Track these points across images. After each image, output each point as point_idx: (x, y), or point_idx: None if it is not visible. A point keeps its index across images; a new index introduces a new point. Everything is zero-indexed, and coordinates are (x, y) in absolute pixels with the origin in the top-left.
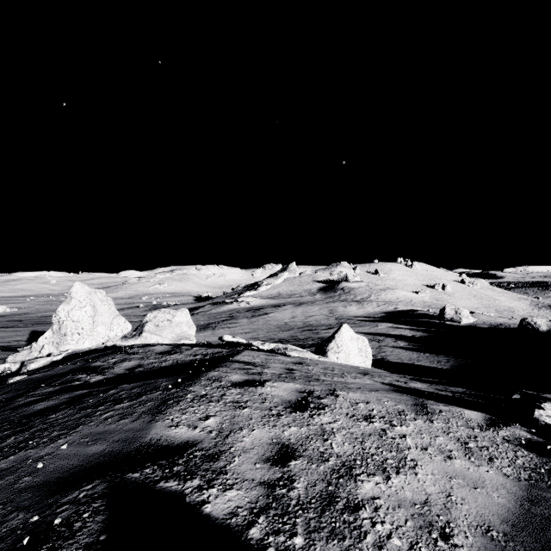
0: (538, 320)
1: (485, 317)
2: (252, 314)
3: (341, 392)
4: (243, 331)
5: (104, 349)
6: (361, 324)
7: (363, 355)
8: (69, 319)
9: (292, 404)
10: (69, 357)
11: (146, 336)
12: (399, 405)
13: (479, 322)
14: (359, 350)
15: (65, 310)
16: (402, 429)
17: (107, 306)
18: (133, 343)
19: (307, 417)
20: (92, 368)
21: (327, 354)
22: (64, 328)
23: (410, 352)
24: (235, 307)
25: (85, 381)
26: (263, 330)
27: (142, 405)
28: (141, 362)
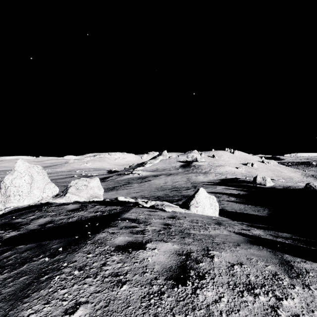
0: (316, 184)
1: (280, 182)
2: (141, 181)
3: (214, 251)
4: (135, 191)
5: (41, 205)
6: (206, 186)
7: (213, 208)
8: (12, 185)
9: (172, 272)
10: (15, 211)
11: (69, 196)
12: (269, 266)
13: (276, 185)
14: (210, 205)
15: (9, 179)
16: (290, 304)
17: (41, 176)
18: (60, 200)
19: (190, 293)
20: (12, 224)
21: (190, 208)
22: (8, 191)
23: (239, 204)
24: (131, 177)
25: (0, 237)
26: (148, 190)
27: (14, 281)
28: (53, 218)
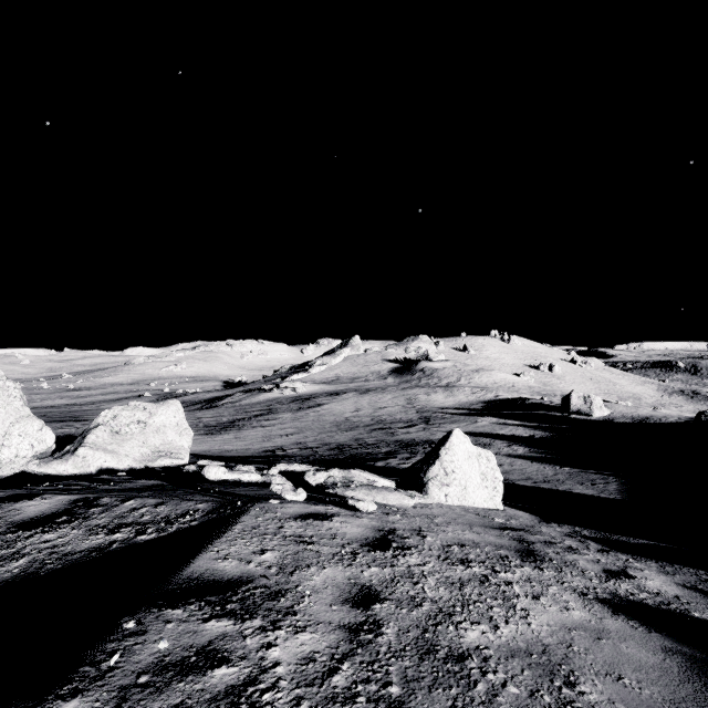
0: None
1: (622, 407)
2: (299, 406)
3: None
4: (283, 432)
5: (8, 480)
6: (453, 418)
7: (490, 486)
8: None
9: None
10: None
11: (85, 454)
12: None
13: (616, 415)
14: (482, 477)
15: None
16: None
17: (0, 400)
18: (58, 468)
19: None
20: None
21: (427, 488)
22: None
23: (539, 465)
24: (276, 396)
25: None
26: (314, 429)
27: None
28: None
